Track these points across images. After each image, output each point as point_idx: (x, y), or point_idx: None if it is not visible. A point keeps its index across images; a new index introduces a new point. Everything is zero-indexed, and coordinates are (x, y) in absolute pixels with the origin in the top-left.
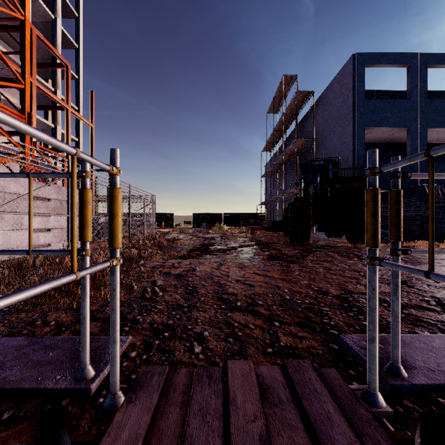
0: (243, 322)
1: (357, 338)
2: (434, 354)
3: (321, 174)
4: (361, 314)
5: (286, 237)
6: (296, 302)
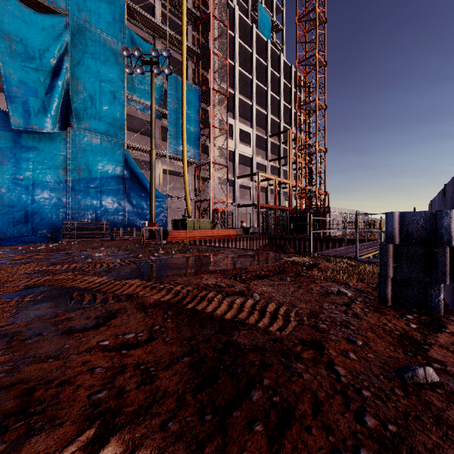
0: None
1: None
2: None
3: None
4: None
5: None
6: None
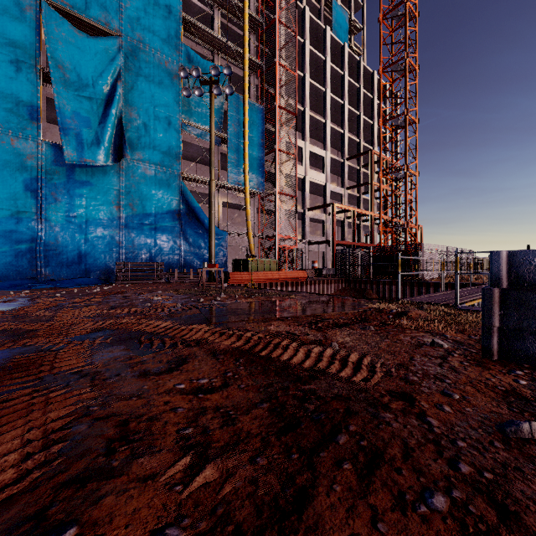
0: None
1: None
2: None
3: None
4: None
5: None
6: None
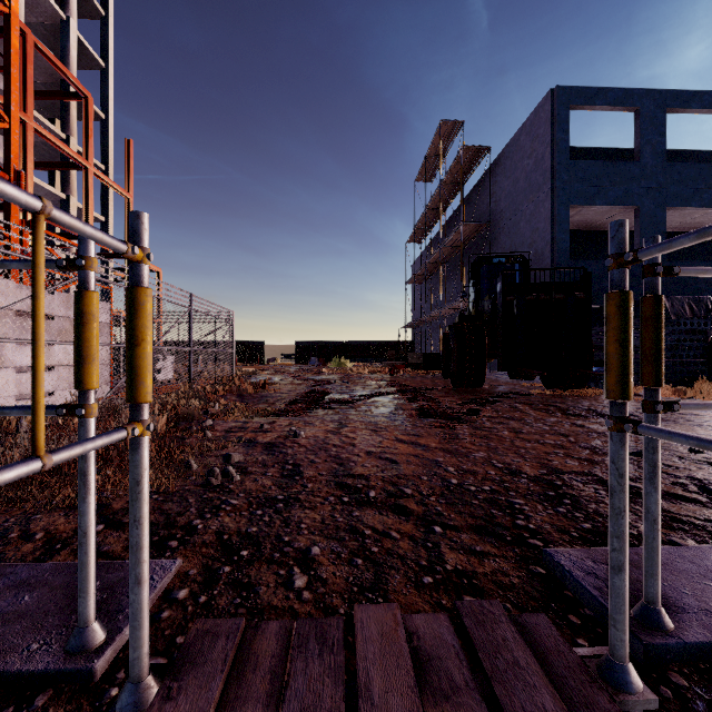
0: (379, 527)
1: (577, 556)
2: (711, 582)
3: (503, 278)
4: (578, 510)
5: (447, 379)
6: (469, 490)
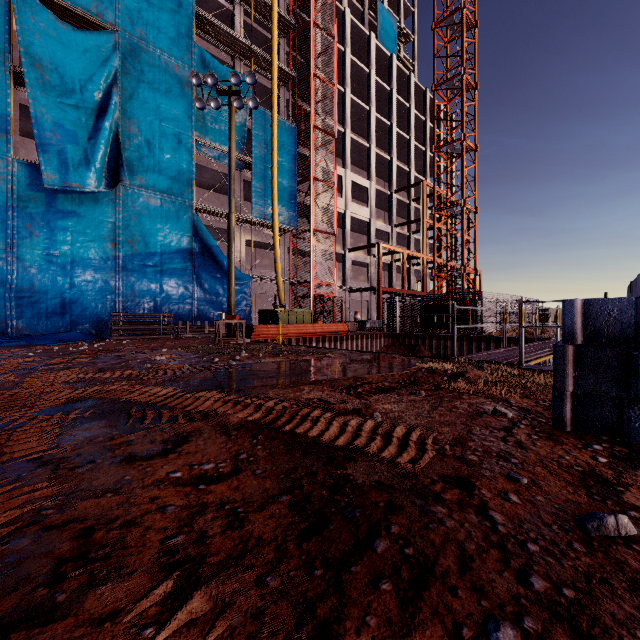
0: None
1: None
2: None
3: None
4: None
5: None
6: None
